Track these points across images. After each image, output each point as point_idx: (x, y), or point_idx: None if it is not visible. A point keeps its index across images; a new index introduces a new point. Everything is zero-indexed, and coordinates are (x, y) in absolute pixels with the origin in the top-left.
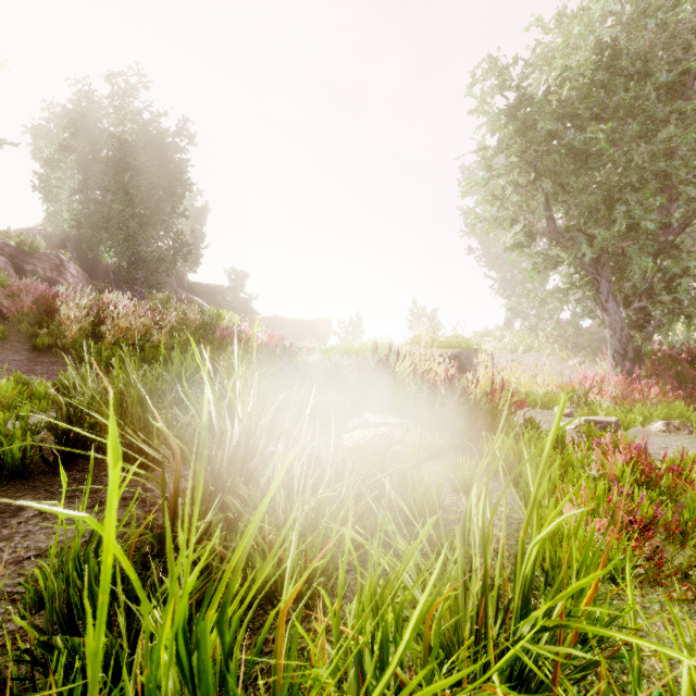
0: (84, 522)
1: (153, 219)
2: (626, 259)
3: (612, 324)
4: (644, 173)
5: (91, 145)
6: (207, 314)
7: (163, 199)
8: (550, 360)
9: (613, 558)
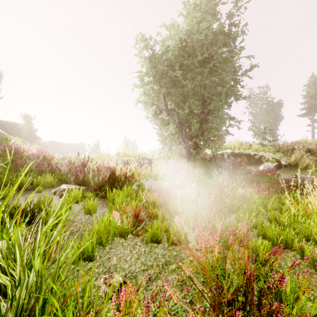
0: None
1: None
2: (191, 123)
3: (186, 147)
4: (195, 92)
5: None
6: None
7: None
8: (176, 162)
9: (124, 229)
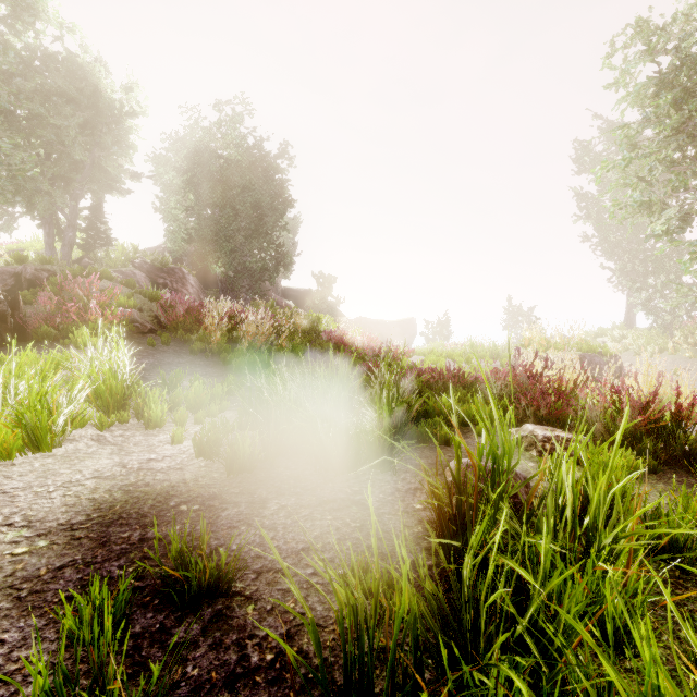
0: (323, 519)
1: (256, 231)
2: None
3: None
4: None
5: (204, 170)
6: (306, 318)
7: (265, 212)
8: (691, 364)
9: None
